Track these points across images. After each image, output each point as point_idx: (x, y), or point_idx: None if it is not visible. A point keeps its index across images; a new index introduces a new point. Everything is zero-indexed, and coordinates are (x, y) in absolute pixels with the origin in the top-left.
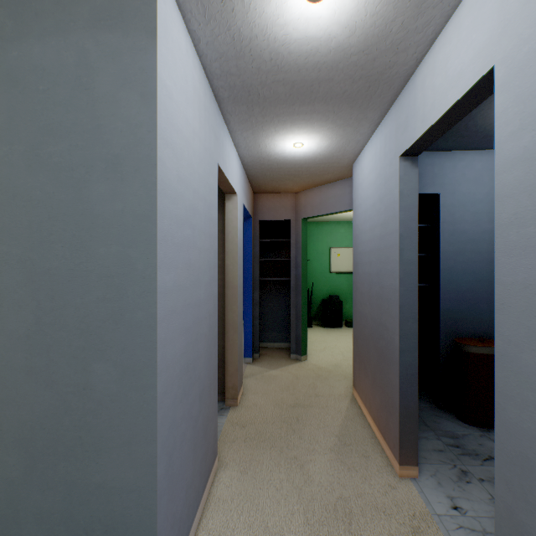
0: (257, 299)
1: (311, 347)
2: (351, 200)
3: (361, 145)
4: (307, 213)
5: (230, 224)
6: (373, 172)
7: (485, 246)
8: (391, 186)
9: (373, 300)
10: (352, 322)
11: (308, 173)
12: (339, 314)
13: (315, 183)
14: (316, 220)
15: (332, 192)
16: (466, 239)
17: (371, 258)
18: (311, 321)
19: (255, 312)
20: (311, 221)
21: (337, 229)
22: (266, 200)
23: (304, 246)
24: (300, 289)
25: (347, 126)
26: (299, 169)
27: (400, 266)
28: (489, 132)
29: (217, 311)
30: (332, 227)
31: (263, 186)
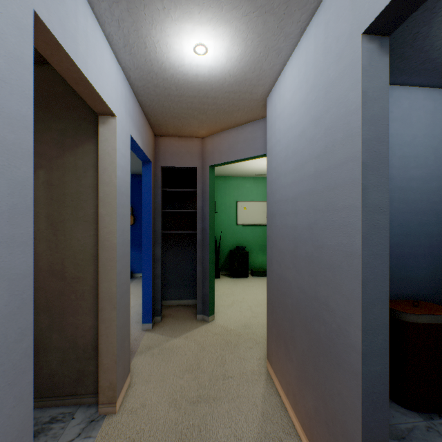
0: (159, 255)
1: (219, 303)
2: (263, 144)
3: (282, 60)
4: (215, 159)
5: (106, 157)
6: (301, 90)
7: (412, 195)
8: (341, 91)
9: (302, 263)
10: (257, 272)
11: (215, 108)
12: (246, 264)
13: (223, 125)
14: (224, 175)
15: (241, 135)
16: (394, 187)
17: (297, 206)
18: (220, 272)
19: (157, 270)
20: (220, 175)
21: (244, 183)
22: (169, 144)
23: (211, 196)
24: (207, 243)
25: (271, 11)
26: (204, 100)
27: (363, 215)
28: (433, 53)
29: (31, 303)
30: (238, 182)
31: (164, 125)
